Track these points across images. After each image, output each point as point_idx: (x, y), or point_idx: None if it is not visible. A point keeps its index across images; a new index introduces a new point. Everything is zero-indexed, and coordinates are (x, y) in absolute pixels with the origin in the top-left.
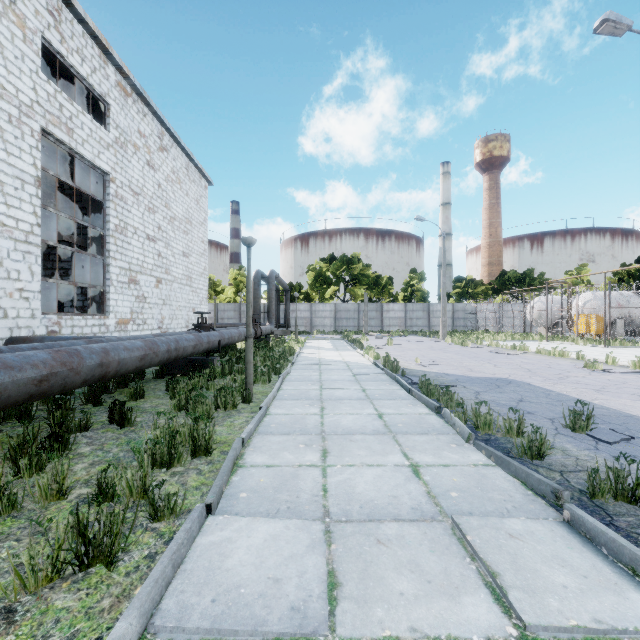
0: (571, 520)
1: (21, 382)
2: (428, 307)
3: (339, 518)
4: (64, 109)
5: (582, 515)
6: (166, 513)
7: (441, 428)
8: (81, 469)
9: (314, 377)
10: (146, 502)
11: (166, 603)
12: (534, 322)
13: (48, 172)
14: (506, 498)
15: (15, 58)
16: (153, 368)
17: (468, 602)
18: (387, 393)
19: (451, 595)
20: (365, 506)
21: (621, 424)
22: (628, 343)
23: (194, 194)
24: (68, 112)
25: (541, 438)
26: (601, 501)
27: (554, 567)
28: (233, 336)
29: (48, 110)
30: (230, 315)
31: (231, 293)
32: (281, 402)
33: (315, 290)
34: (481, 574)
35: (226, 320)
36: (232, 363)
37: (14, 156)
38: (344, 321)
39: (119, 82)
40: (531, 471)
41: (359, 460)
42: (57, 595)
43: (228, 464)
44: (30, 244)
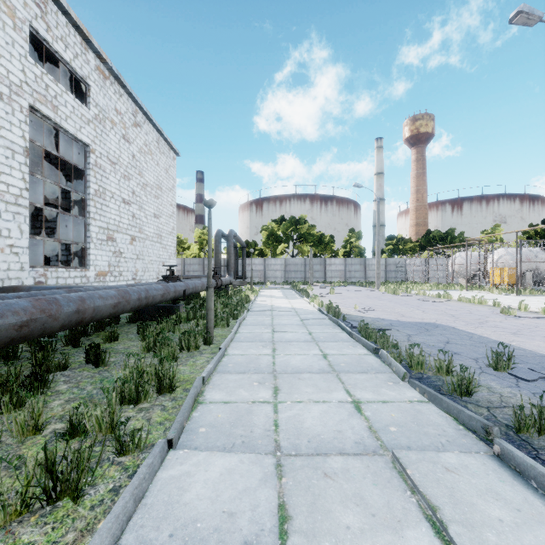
0: (501, 454)
1: (2, 327)
2: (364, 261)
3: (289, 452)
4: (50, 89)
5: (512, 450)
6: (131, 448)
7: (379, 367)
8: (57, 405)
9: (267, 322)
10: (112, 438)
11: (126, 538)
12: (455, 274)
13: (35, 143)
14: (440, 433)
15: (6, 44)
16: (127, 314)
17: (411, 536)
18: (330, 336)
19: (394, 529)
20: (313, 440)
21: (537, 364)
22: (536, 292)
23: (164, 164)
24: (53, 92)
25: (469, 377)
26: (526, 435)
27: (489, 500)
28: (197, 286)
29: (35, 89)
30: (195, 268)
31: (196, 249)
32: (238, 344)
33: (268, 247)
34: (421, 507)
35: (192, 272)
36: (196, 309)
37: (5, 129)
38: (293, 273)
39: (98, 66)
40: (462, 408)
41: (307, 397)
42: (25, 529)
43: (189, 401)
44: (19, 206)
